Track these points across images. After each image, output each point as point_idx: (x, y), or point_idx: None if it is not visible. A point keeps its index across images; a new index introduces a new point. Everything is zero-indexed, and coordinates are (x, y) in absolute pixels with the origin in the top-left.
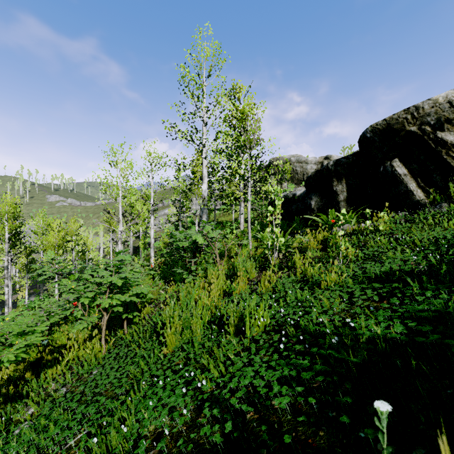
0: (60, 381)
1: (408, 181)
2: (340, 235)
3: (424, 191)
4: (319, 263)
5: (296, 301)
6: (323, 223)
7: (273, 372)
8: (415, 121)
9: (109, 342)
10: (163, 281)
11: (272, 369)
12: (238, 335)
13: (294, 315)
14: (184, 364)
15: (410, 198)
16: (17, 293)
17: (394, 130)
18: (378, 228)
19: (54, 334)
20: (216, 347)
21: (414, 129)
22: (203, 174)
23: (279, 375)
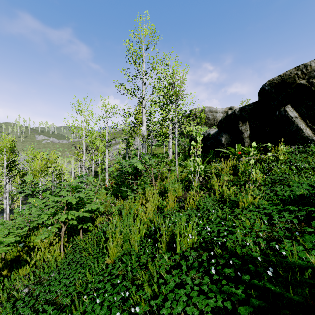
0: (25, 282)
1: (299, 122)
2: (251, 164)
3: (311, 129)
4: (232, 185)
5: (219, 219)
6: (232, 154)
7: (206, 300)
8: (304, 76)
9: (68, 247)
10: (113, 197)
11: (204, 293)
12: (170, 250)
13: (218, 232)
14: (122, 275)
15: (300, 135)
16: (15, 203)
17: (287, 84)
18: (278, 158)
19: (31, 237)
20: (150, 263)
21: (303, 82)
22: (143, 119)
23: (212, 305)
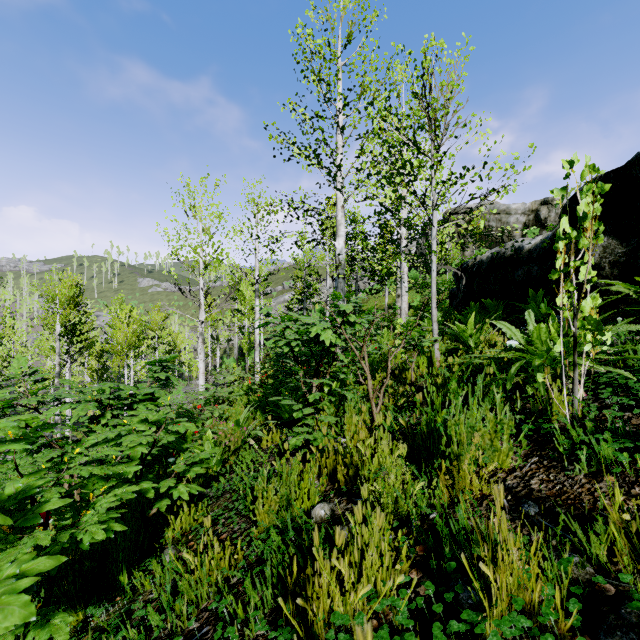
0: None
1: None
2: None
3: None
4: None
5: None
6: None
7: None
8: None
9: None
10: (262, 415)
11: None
12: None
13: None
14: None
15: None
16: None
17: None
18: None
19: None
20: None
21: None
22: (338, 220)
23: None
